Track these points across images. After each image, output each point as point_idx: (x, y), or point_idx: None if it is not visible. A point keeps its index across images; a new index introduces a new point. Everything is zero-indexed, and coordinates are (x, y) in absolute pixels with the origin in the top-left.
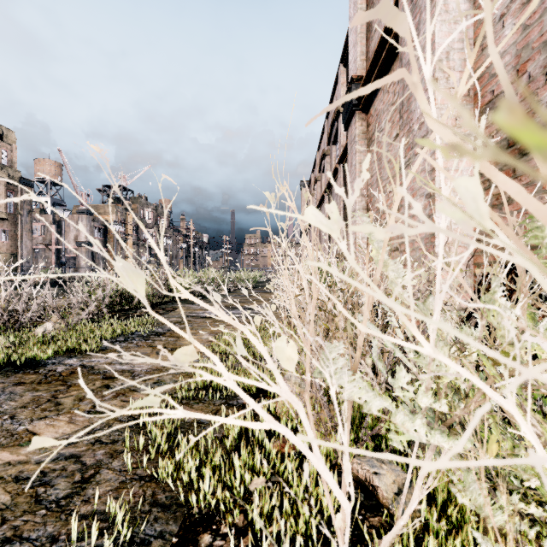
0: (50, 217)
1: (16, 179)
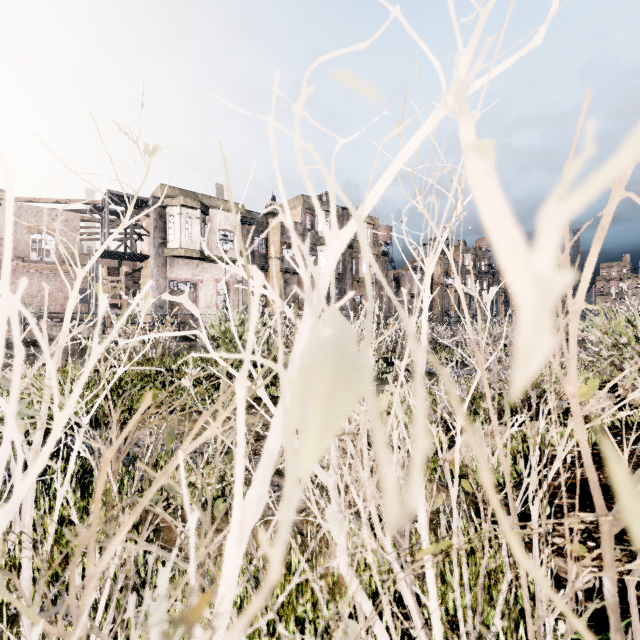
0: (391, 275)
1: (379, 253)
